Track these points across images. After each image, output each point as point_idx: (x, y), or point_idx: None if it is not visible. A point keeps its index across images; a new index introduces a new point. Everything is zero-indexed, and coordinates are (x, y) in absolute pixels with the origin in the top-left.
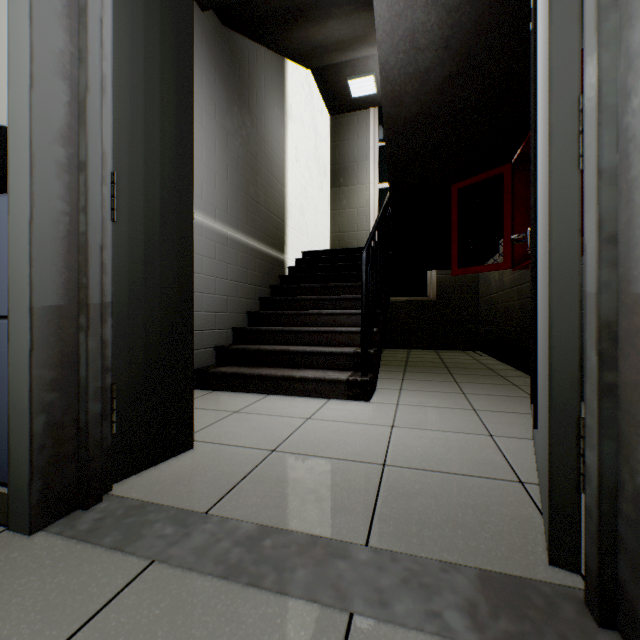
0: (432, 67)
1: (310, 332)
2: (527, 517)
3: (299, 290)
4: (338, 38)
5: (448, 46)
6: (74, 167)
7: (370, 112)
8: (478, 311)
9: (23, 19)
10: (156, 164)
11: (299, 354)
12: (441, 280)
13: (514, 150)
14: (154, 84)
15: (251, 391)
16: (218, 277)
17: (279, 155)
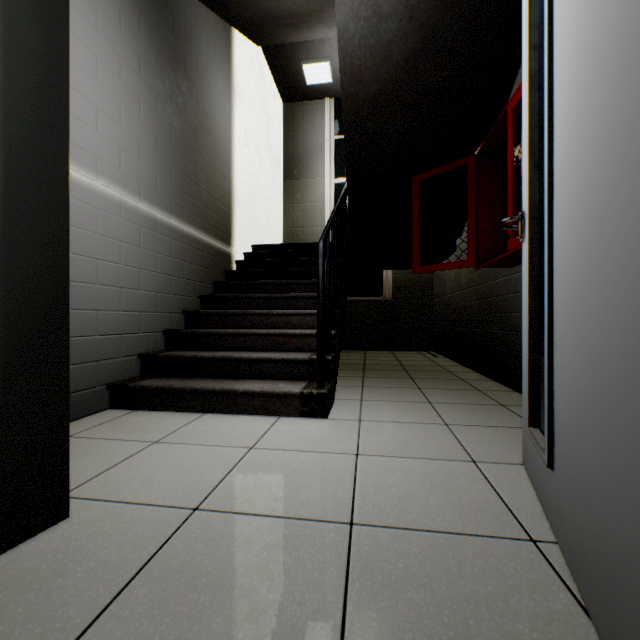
0: (395, 41)
1: (258, 335)
2: (565, 615)
3: (247, 287)
4: (291, 9)
5: (413, 17)
6: None
7: (325, 102)
8: (433, 311)
9: None
10: None
11: (244, 362)
12: (397, 280)
13: (475, 144)
14: None
15: (183, 409)
16: (144, 269)
17: (224, 134)
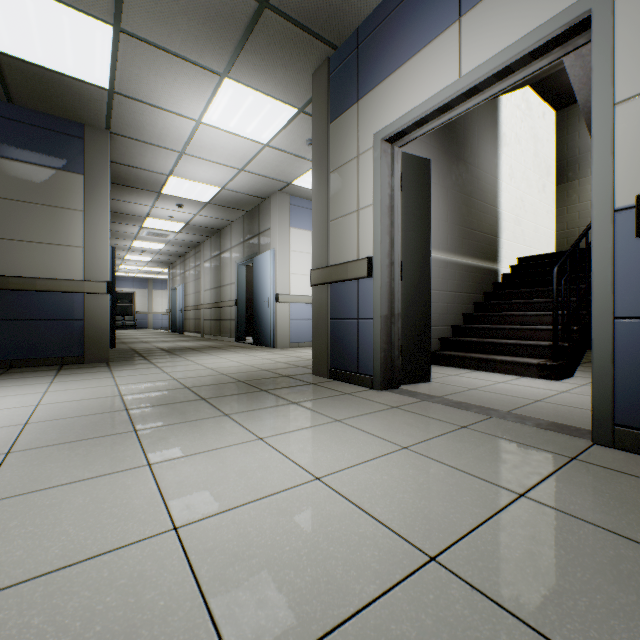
0: None
1: (513, 329)
2: None
3: (509, 295)
4: (550, 67)
5: None
6: (390, 264)
7: None
8: None
9: (378, 221)
10: (415, 251)
11: (502, 345)
12: None
13: None
14: (414, 216)
15: (463, 367)
16: (440, 291)
17: (491, 183)
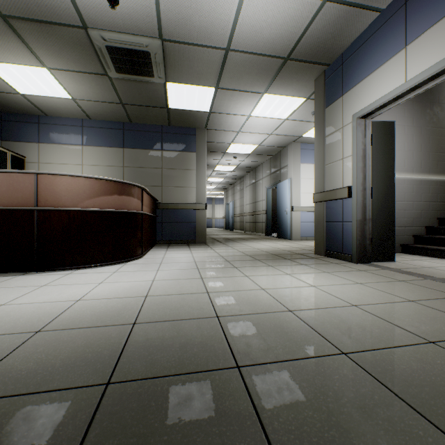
0: None
1: None
2: None
3: None
4: None
5: None
6: (363, 190)
7: None
8: None
9: (354, 165)
10: (382, 180)
11: None
12: None
13: None
14: (381, 158)
15: (431, 256)
16: (414, 201)
17: None
